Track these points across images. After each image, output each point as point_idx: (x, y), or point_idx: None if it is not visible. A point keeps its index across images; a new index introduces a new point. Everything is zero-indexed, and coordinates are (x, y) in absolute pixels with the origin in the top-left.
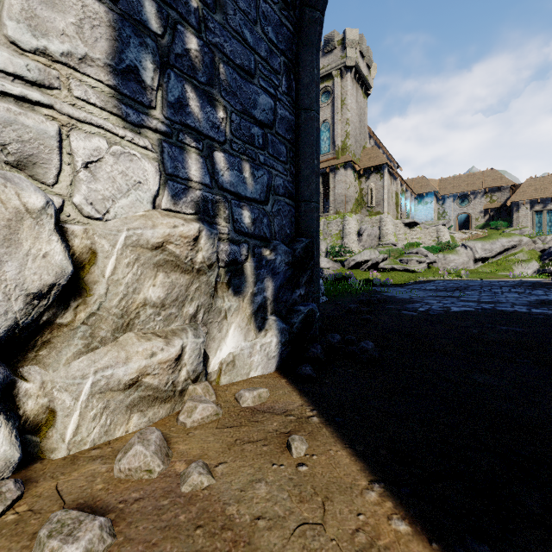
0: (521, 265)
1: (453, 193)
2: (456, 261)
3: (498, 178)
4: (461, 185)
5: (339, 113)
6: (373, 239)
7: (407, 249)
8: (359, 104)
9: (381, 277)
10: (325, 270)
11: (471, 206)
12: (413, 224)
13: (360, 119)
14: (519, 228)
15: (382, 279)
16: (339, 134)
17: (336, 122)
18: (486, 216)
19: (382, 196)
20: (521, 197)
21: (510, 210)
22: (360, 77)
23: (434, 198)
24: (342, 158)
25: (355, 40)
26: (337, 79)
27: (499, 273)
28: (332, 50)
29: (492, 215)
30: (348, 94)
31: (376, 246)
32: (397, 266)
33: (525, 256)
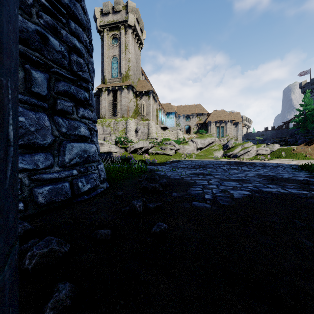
0: (217, 152)
1: (183, 114)
2: (189, 149)
3: (202, 109)
4: (186, 110)
5: (124, 53)
6: (145, 135)
7: (164, 141)
8: (136, 52)
9: (150, 158)
10: (114, 153)
11: (191, 121)
12: (165, 128)
13: (136, 61)
14: (211, 134)
15: (151, 160)
16: (124, 67)
17: (122, 59)
18: (197, 127)
19: (149, 109)
20: (211, 119)
21: (207, 125)
22: (137, 35)
23: (174, 115)
24: (126, 82)
25: (134, 9)
26: (123, 31)
27: (208, 156)
28: (119, 11)
29: (200, 127)
30: (130, 43)
31: (146, 139)
32: (159, 152)
33: (217, 147)
